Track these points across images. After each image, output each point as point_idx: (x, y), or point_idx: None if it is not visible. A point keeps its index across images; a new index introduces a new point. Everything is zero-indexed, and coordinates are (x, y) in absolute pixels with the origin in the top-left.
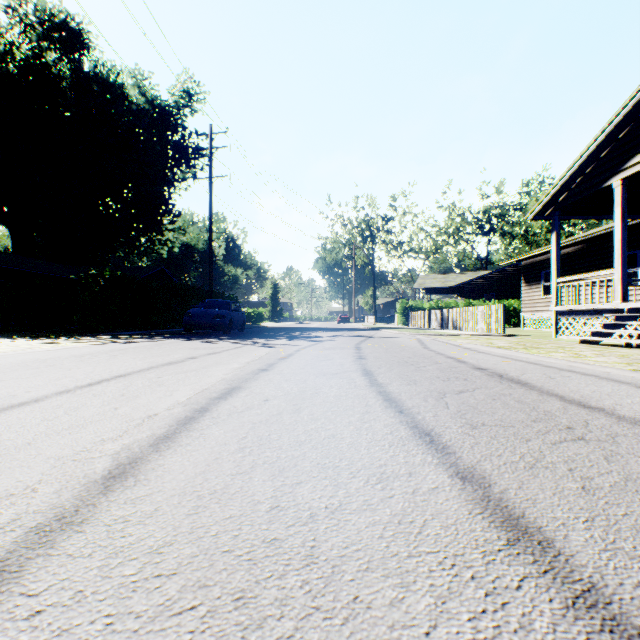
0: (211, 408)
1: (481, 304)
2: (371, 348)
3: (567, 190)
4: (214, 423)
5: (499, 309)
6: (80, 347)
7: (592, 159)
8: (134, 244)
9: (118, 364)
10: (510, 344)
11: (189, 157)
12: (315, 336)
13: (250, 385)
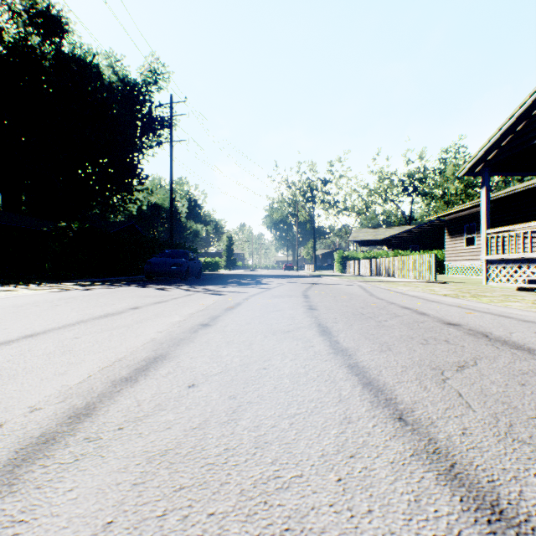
0: (99, 407)
1: (408, 254)
2: (319, 296)
3: (498, 147)
4: (76, 459)
5: (431, 258)
6: (32, 295)
7: (524, 117)
8: (108, 203)
9: (47, 317)
10: (454, 292)
11: (155, 128)
12: (264, 283)
13: (180, 352)
